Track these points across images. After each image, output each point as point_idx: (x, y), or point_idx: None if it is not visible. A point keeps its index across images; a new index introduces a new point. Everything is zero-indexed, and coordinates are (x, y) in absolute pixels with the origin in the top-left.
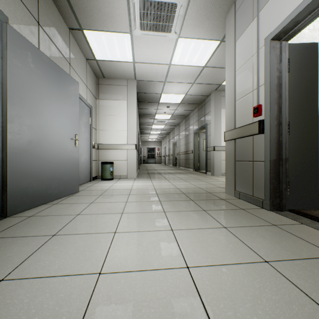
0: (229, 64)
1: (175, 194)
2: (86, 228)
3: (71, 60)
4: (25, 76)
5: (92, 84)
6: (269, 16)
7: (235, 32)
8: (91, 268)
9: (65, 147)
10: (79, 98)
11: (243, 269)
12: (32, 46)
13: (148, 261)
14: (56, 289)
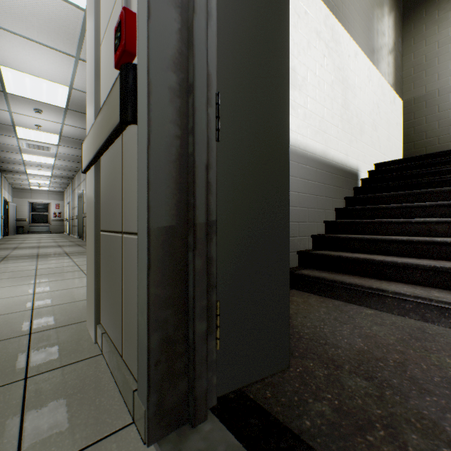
0: None
1: None
2: None
3: None
4: None
5: None
6: None
7: None
8: None
9: None
10: None
11: None
12: None
13: None
14: None
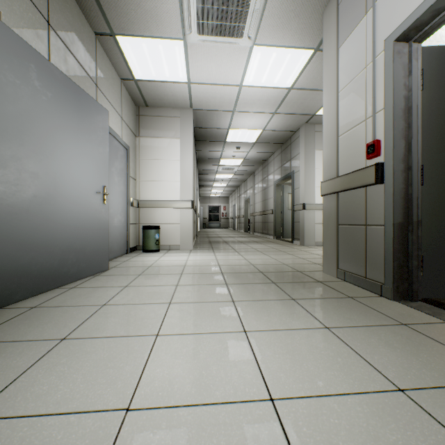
0: (329, 81)
1: (248, 274)
2: (114, 328)
3: (98, 79)
4: (26, 98)
5: (130, 115)
6: (392, 5)
7: (337, 34)
8: (114, 400)
9: (88, 204)
10: (110, 134)
11: (364, 405)
12: (36, 54)
13: (207, 388)
14: (51, 441)
